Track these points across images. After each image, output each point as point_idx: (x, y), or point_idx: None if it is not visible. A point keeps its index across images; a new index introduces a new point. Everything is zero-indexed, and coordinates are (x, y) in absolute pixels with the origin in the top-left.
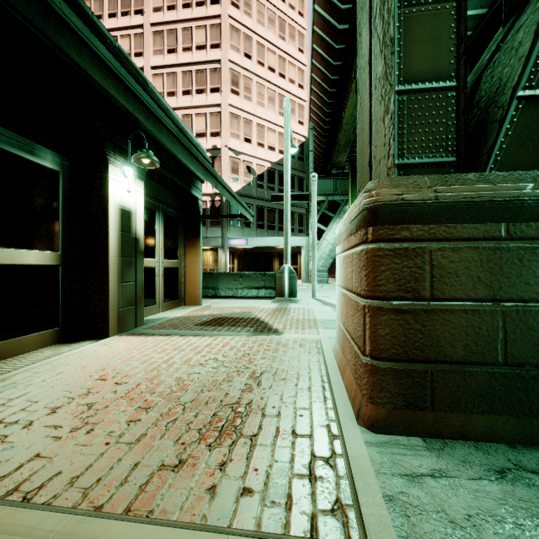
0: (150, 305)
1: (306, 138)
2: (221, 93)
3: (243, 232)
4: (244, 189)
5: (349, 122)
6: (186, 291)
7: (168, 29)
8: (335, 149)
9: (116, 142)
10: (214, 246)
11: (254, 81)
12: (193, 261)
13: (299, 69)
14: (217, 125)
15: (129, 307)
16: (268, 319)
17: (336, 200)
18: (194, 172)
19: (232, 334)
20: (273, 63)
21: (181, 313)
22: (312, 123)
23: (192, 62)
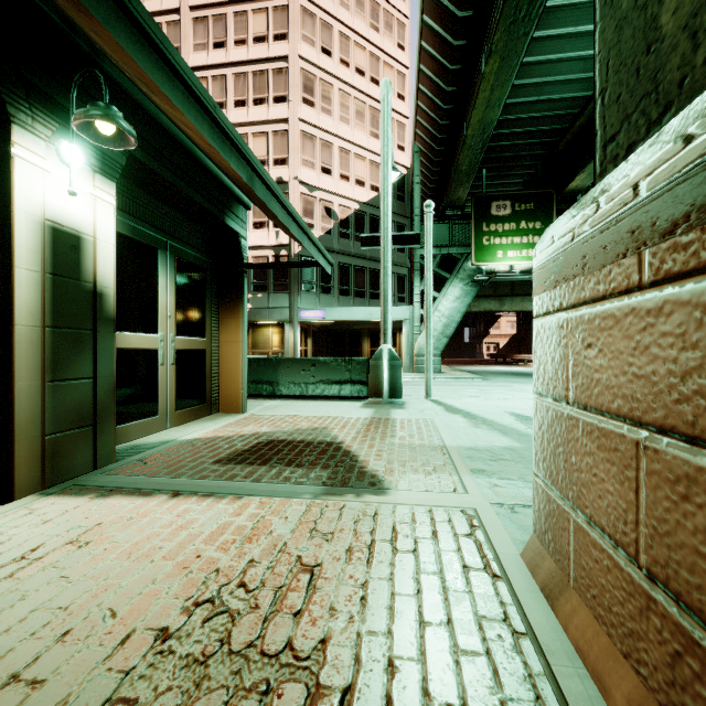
0: (145, 417)
1: (408, 169)
2: (289, 103)
3: (320, 301)
4: (321, 240)
5: (476, 133)
6: (220, 390)
7: (214, 14)
8: (453, 178)
9: (37, 85)
10: (279, 320)
11: (336, 87)
12: (231, 339)
13: (398, 73)
14: (283, 148)
15: (75, 431)
16: (357, 446)
17: (452, 254)
18: (231, 187)
19: (283, 492)
20: (362, 63)
21: (203, 431)
22: (418, 143)
23: (248, 60)
